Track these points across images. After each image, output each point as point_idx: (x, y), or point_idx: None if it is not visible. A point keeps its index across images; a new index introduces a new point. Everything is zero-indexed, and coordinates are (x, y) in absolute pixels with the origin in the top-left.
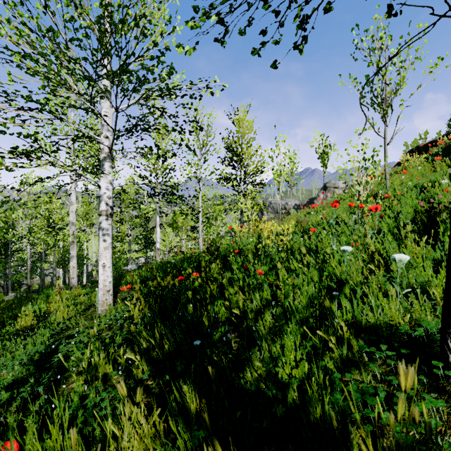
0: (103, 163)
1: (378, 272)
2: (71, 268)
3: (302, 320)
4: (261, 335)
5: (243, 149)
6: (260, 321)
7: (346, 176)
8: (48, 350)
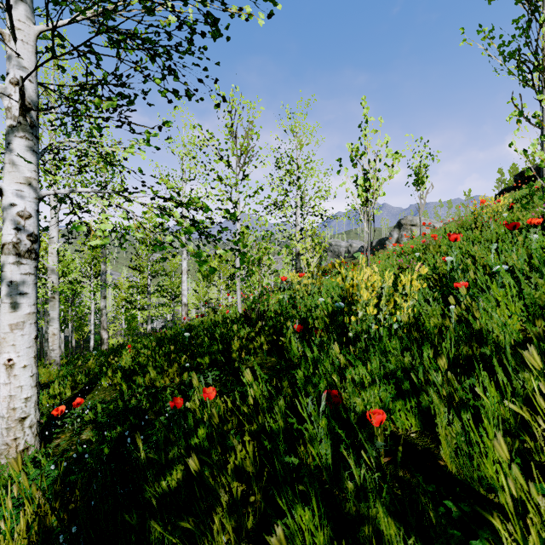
0: (9, 141)
1: None
2: (50, 336)
3: None
4: None
5: (300, 166)
6: None
7: None
8: None
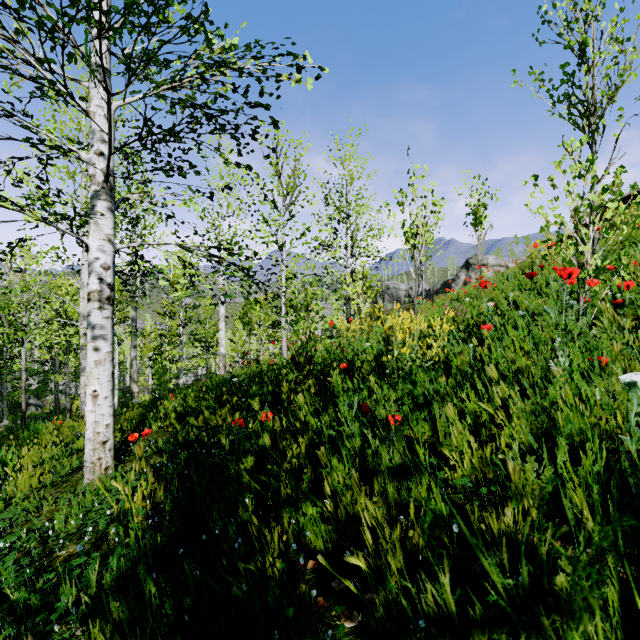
0: (93, 203)
1: None
2: (82, 387)
3: None
4: None
5: (350, 202)
6: None
7: (556, 224)
8: None
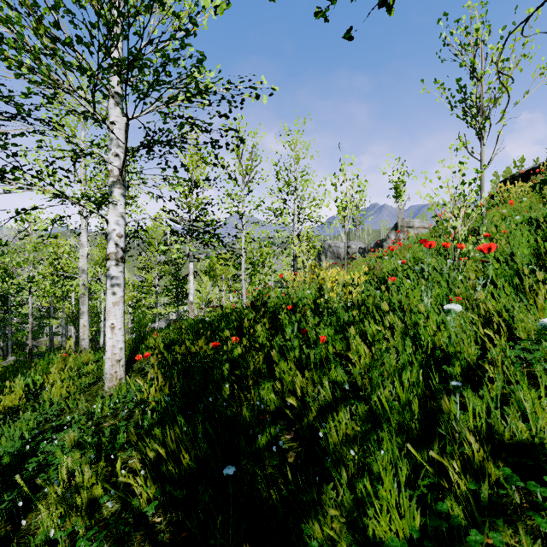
0: (111, 190)
1: (500, 341)
2: (81, 327)
3: (401, 426)
4: (333, 445)
5: (297, 178)
6: (330, 423)
7: (438, 206)
8: (25, 450)
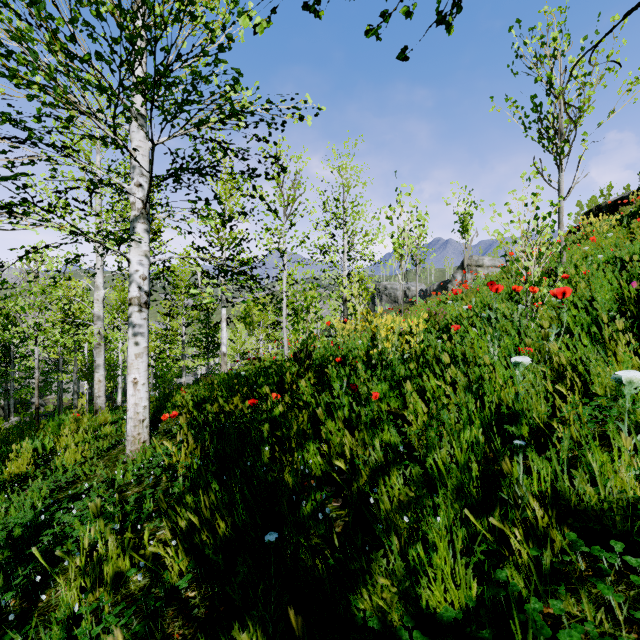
0: (134, 225)
1: (574, 397)
2: (96, 383)
3: (459, 490)
4: (385, 512)
5: (347, 209)
6: (382, 488)
7: (508, 244)
8: (38, 521)
